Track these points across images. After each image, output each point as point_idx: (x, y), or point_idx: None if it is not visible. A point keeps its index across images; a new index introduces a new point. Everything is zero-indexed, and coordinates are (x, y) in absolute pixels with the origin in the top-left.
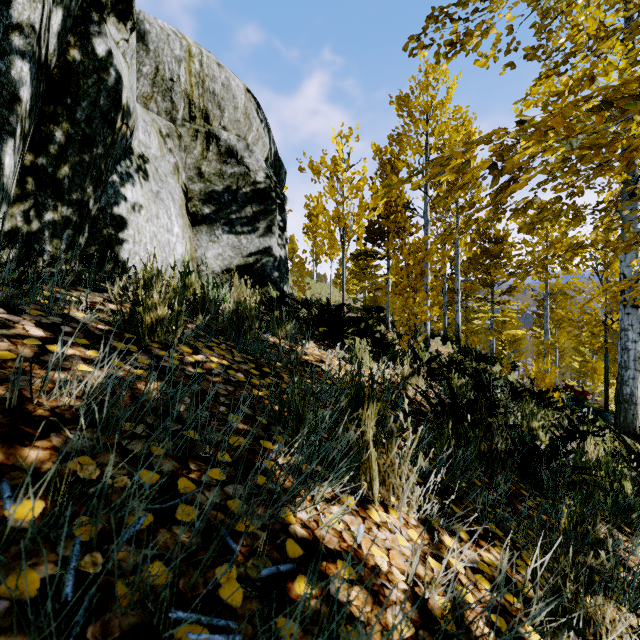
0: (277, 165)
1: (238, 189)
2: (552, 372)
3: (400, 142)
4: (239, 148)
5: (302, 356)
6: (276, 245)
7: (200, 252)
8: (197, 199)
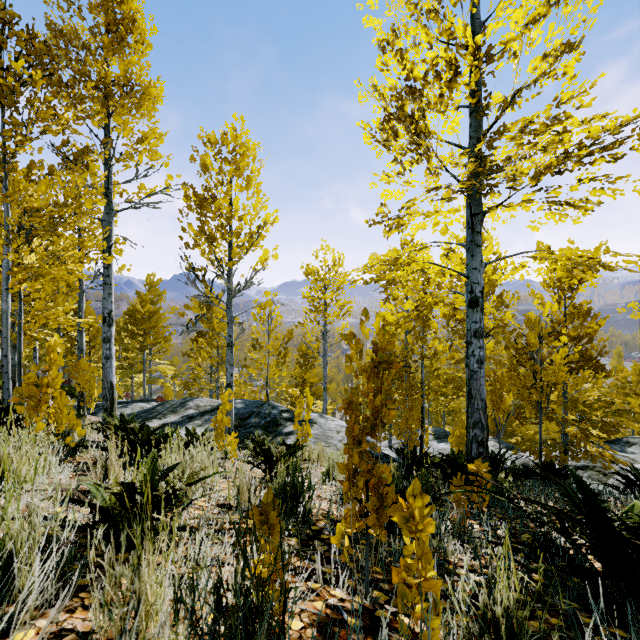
0: None
1: None
2: None
3: None
4: None
5: None
6: None
7: None
8: None
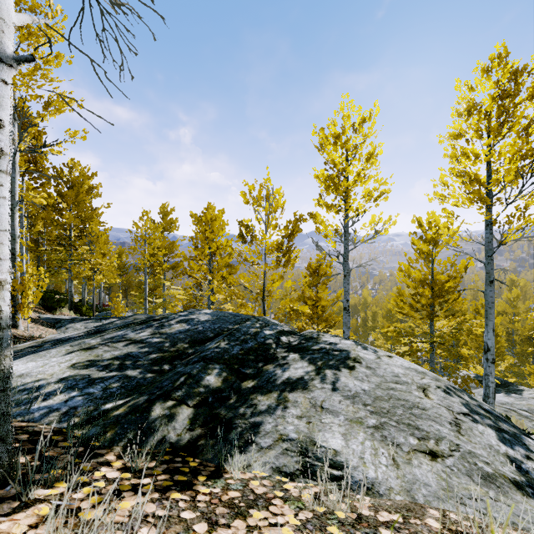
0: None
1: None
2: None
3: None
4: None
5: None
6: None
7: None
8: None
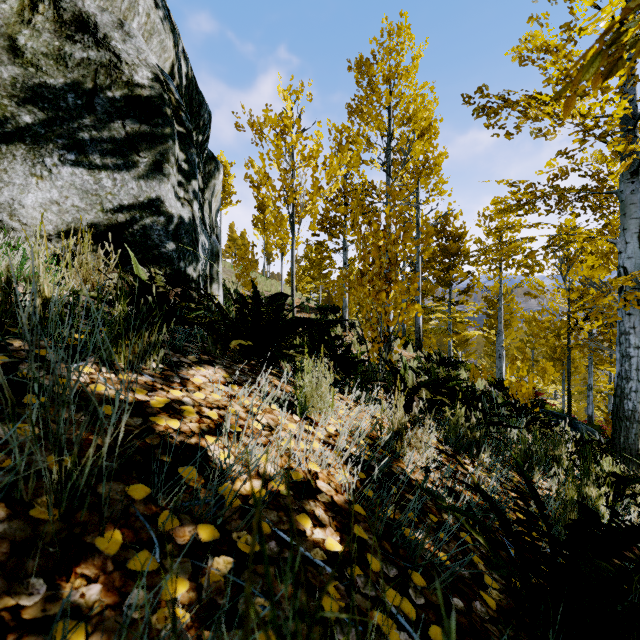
0: (194, 98)
1: (97, 90)
2: (530, 380)
3: (360, 115)
4: (102, 21)
5: (160, 422)
6: (172, 196)
7: (8, 194)
8: (6, 94)
